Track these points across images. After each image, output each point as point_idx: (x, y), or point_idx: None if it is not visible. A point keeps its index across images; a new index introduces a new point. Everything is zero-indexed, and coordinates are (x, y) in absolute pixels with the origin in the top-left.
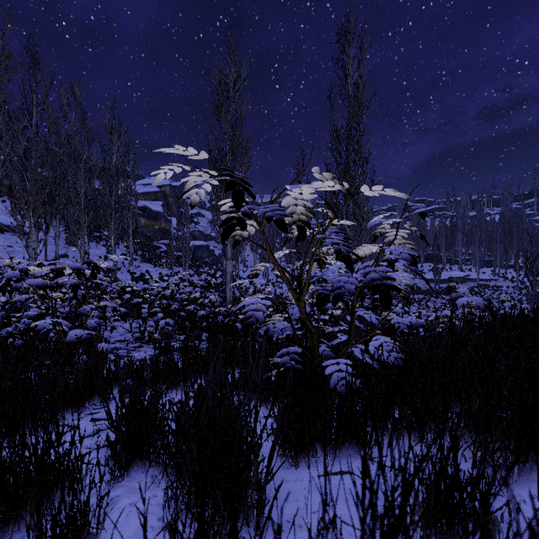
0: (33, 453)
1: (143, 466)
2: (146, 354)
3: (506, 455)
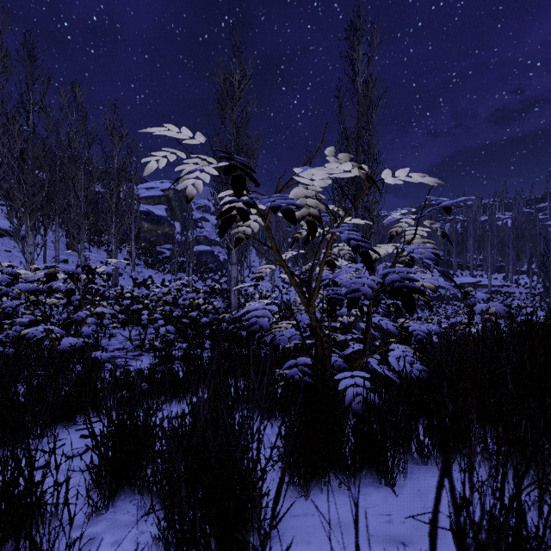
0: None
1: (131, 494)
2: (146, 363)
3: None
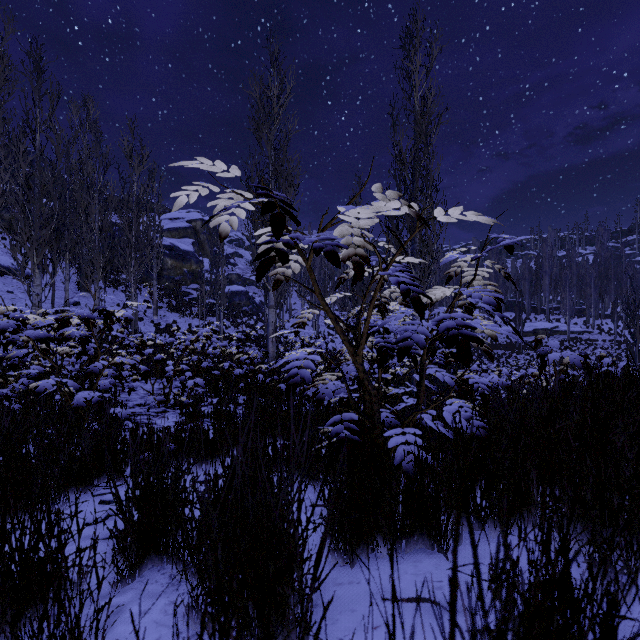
0: (15, 549)
1: (160, 563)
2: (171, 420)
3: (628, 556)
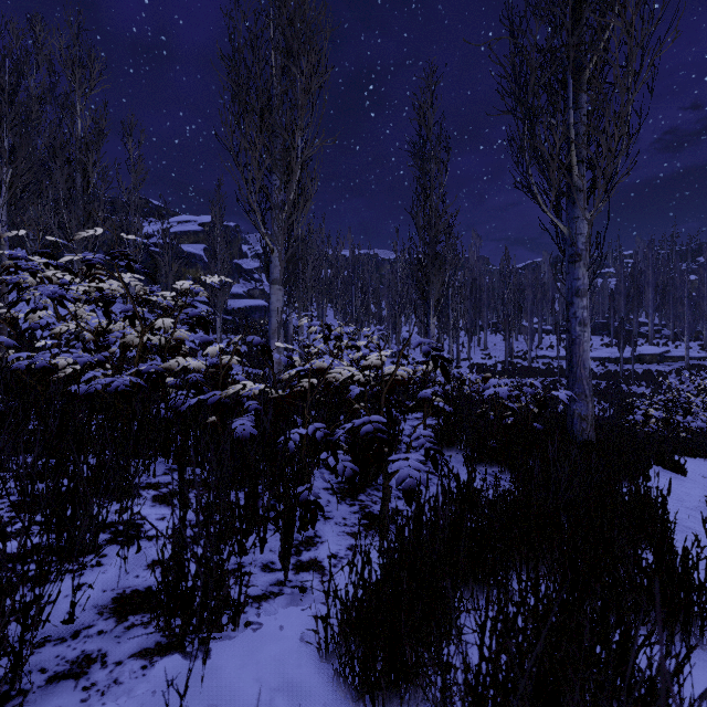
0: None
1: None
2: None
3: None
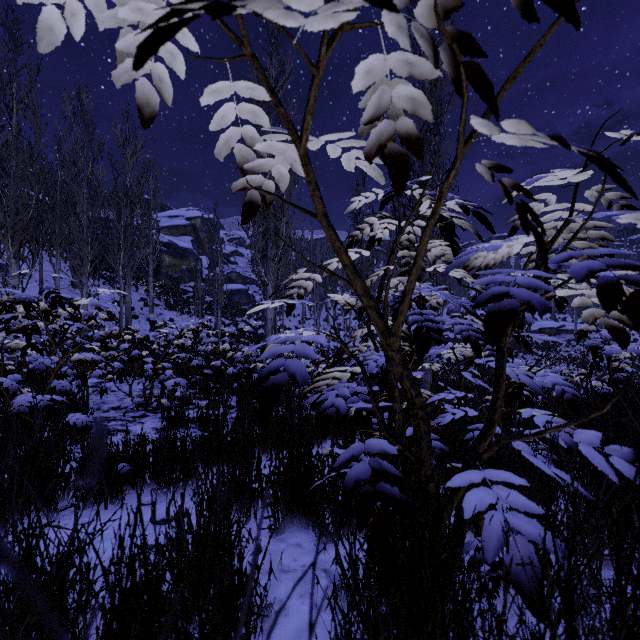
0: None
1: None
2: (150, 427)
3: None
